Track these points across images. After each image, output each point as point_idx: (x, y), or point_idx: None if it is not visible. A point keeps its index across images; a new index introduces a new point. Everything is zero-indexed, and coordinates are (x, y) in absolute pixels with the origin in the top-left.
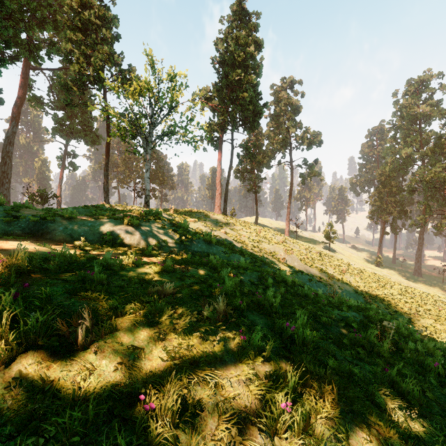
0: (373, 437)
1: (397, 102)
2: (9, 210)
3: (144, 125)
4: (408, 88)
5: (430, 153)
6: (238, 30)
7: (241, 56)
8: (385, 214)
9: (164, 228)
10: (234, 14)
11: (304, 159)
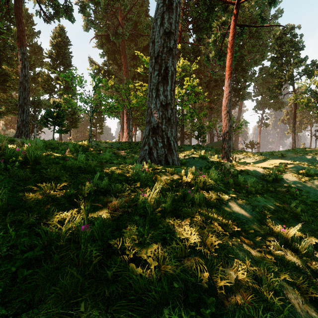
0: None
1: None
2: (269, 153)
3: None
4: None
5: None
6: None
7: None
8: None
9: None
10: None
11: None
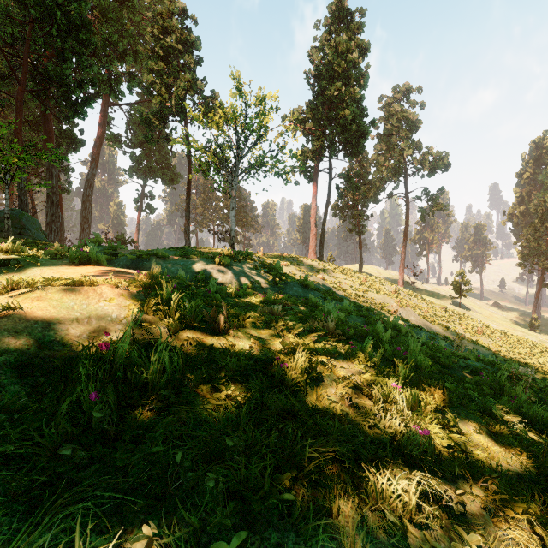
0: (484, 432)
1: None
2: (108, 249)
3: (229, 158)
4: None
5: None
6: (338, 34)
7: (341, 65)
8: (544, 260)
9: (256, 269)
10: (332, 16)
11: (425, 189)
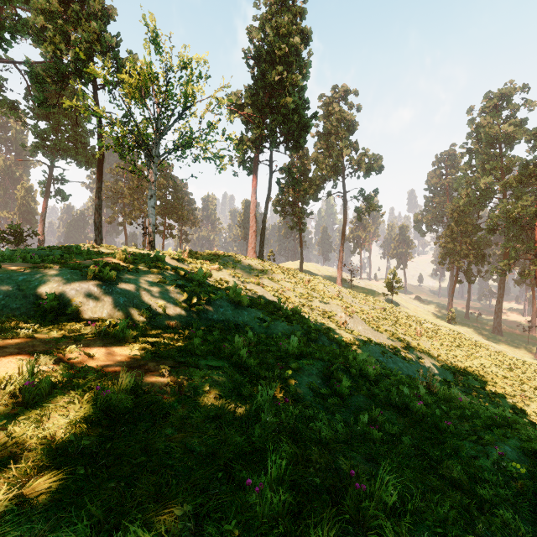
0: None
1: (473, 120)
2: None
3: (149, 135)
4: (486, 104)
5: (515, 183)
6: (279, 16)
7: (283, 49)
8: (459, 259)
9: (164, 282)
10: None
11: (361, 190)
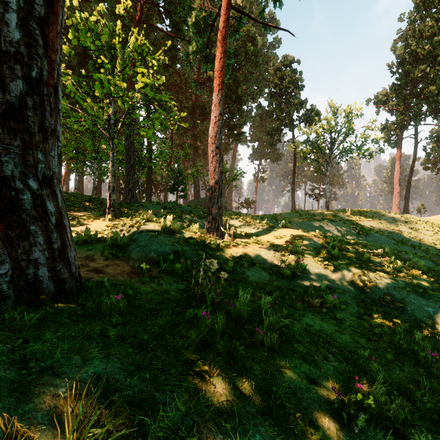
0: (427, 282)
1: None
2: (272, 217)
3: (323, 148)
4: None
5: None
6: (423, 20)
7: (426, 48)
8: None
9: (347, 226)
10: (417, 6)
11: None
